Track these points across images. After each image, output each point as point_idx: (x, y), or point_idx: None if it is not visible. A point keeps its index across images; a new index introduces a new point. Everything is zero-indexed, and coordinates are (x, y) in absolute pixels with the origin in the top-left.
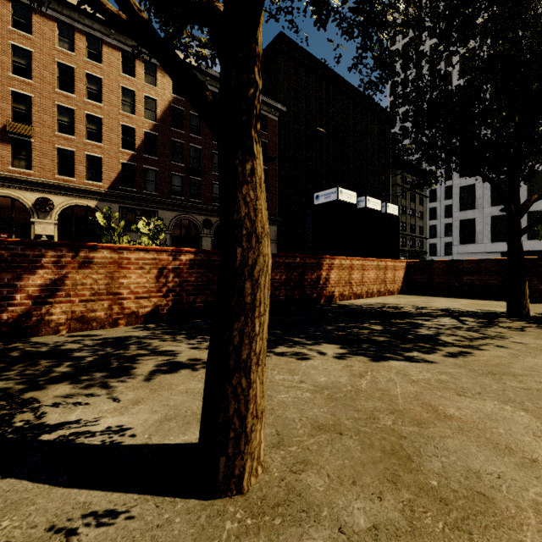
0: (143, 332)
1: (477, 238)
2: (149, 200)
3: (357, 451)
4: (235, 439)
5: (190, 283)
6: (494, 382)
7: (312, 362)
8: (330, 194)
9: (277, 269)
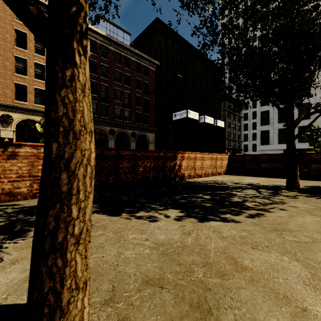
0: None
1: (270, 141)
2: None
3: (170, 306)
4: (49, 314)
5: None
6: (277, 237)
7: (159, 224)
8: (183, 113)
9: (148, 160)
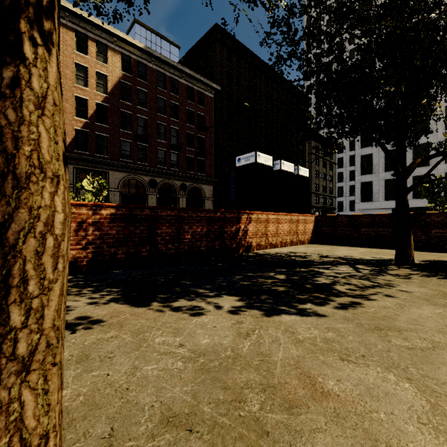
0: None
1: (374, 197)
2: (101, 162)
3: None
4: None
5: (112, 236)
6: (379, 340)
7: (204, 319)
8: (250, 157)
9: (198, 223)
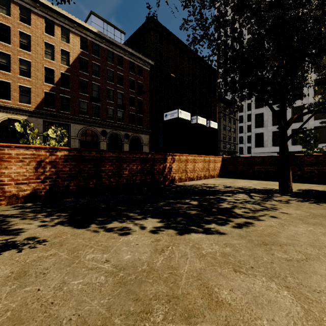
0: (15, 211)
1: (264, 144)
2: (64, 117)
3: None
4: None
5: (65, 172)
6: (265, 253)
7: (129, 238)
8: (174, 113)
9: (134, 162)
